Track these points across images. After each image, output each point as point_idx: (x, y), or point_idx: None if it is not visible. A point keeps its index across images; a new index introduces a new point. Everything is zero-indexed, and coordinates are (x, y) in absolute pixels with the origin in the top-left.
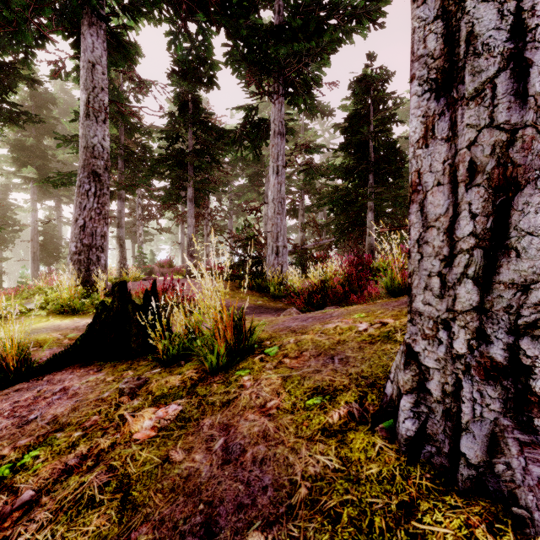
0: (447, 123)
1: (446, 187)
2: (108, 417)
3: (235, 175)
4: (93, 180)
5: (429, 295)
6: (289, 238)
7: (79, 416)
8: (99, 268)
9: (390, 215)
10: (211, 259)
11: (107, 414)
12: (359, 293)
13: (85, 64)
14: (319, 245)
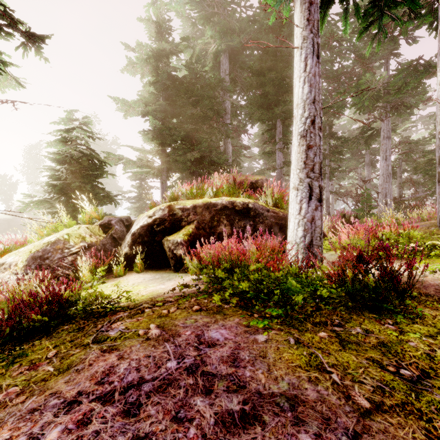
0: None
1: None
2: None
3: (344, 154)
4: None
5: (438, 209)
6: None
7: None
8: None
9: None
10: None
11: None
12: None
13: None
14: (415, 197)
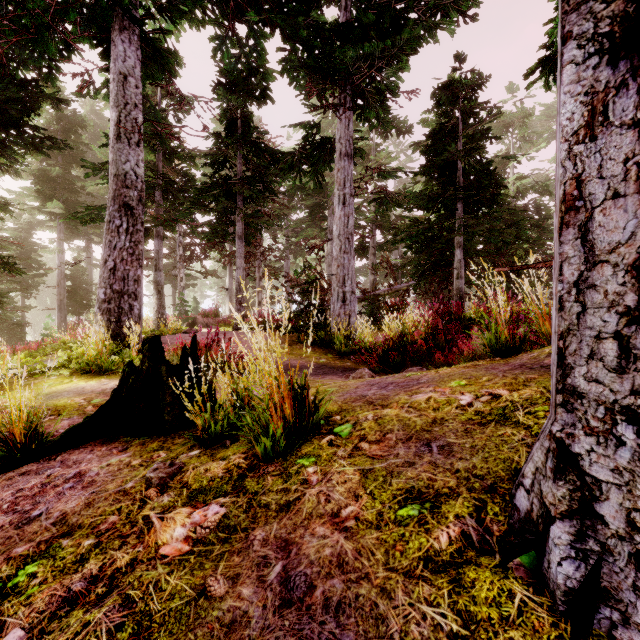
0: (632, 99)
1: (631, 200)
2: (130, 518)
3: (293, 207)
4: (124, 215)
5: (598, 368)
6: (358, 282)
7: (94, 515)
8: (132, 319)
9: (482, 253)
10: (264, 307)
11: (129, 514)
12: (446, 349)
13: (116, 76)
14: (394, 290)
